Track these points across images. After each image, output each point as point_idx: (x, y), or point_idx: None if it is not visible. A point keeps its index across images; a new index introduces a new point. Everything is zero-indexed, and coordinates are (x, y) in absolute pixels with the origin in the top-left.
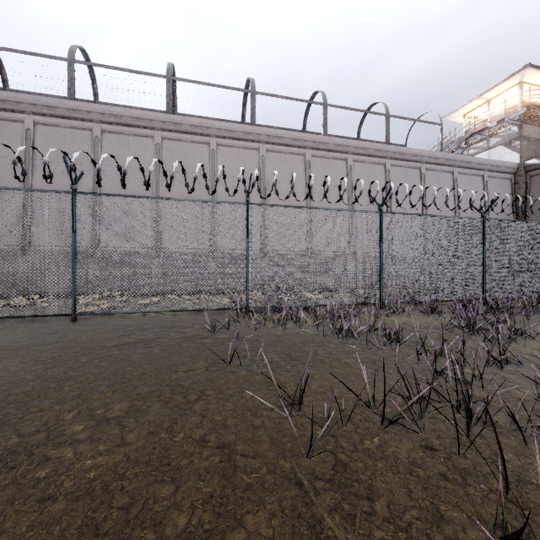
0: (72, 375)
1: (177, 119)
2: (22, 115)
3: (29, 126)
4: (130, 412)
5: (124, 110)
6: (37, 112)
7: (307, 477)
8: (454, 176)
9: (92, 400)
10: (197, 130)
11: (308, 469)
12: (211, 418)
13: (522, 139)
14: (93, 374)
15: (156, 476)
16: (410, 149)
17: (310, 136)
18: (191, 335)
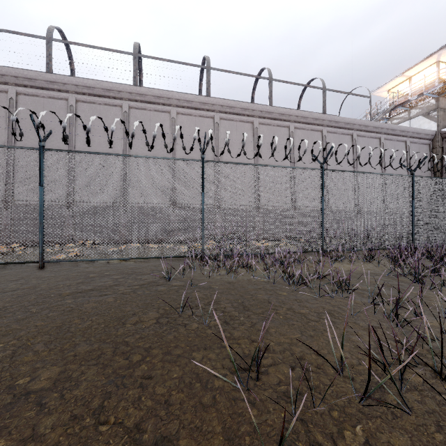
0: (14, 329)
1: (142, 90)
2: (6, 86)
3: (12, 96)
4: (58, 381)
5: (96, 82)
6: (19, 84)
7: None
8: (381, 142)
9: (21, 363)
10: (159, 100)
11: None
12: (152, 392)
13: (439, 110)
14: (36, 327)
15: None
16: (343, 118)
17: (258, 106)
18: (148, 282)
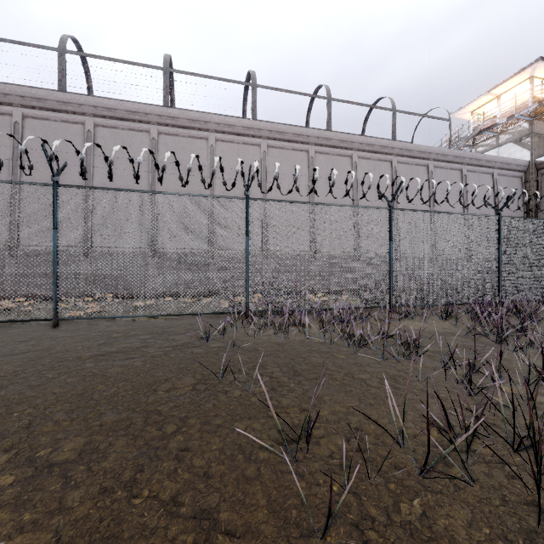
0: (29, 397)
1: (174, 113)
2: (10, 107)
3: (18, 120)
4: (84, 453)
5: (118, 102)
6: (26, 105)
7: None
8: (463, 174)
9: (40, 434)
10: (195, 124)
11: None
12: (189, 464)
13: (533, 136)
14: (54, 394)
15: None
16: (417, 146)
17: (314, 131)
18: (182, 343)
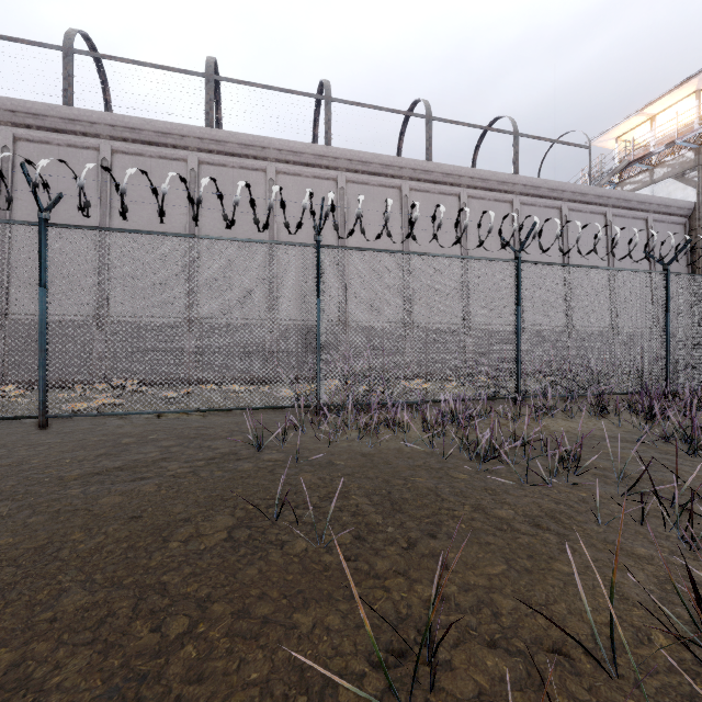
0: None
1: (220, 135)
2: None
3: (7, 143)
4: None
5: (144, 120)
6: (18, 123)
7: None
8: (607, 220)
9: None
10: (248, 151)
11: None
12: None
13: (701, 169)
14: None
15: None
16: (547, 181)
17: (409, 161)
18: (222, 453)
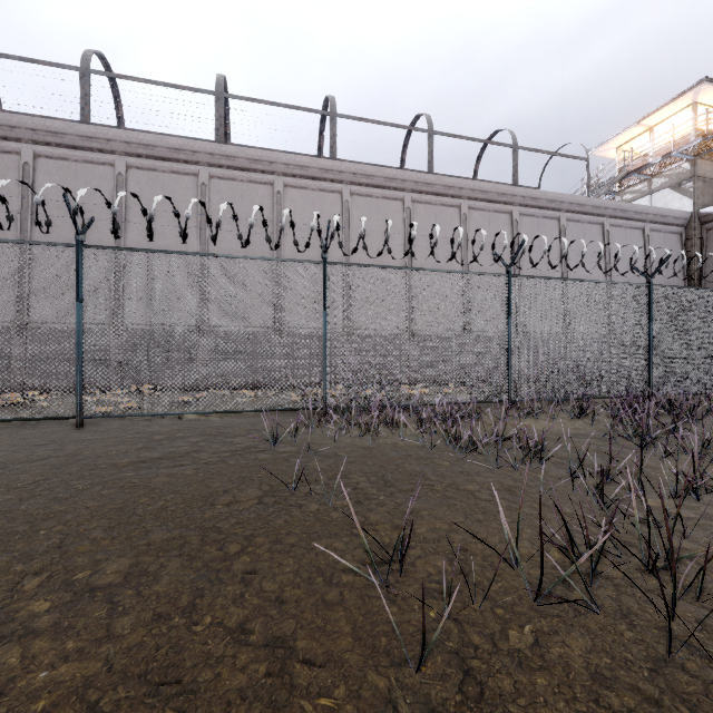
0: (56, 511)
1: (230, 150)
2: (18, 144)
3: (28, 160)
4: (131, 576)
5: (157, 137)
6: (38, 140)
7: (416, 709)
8: (604, 230)
9: (75, 554)
10: (256, 165)
11: (417, 692)
12: (258, 588)
13: (696, 180)
14: (88, 509)
15: (152, 707)
16: (545, 193)
17: (411, 174)
18: (243, 447)
